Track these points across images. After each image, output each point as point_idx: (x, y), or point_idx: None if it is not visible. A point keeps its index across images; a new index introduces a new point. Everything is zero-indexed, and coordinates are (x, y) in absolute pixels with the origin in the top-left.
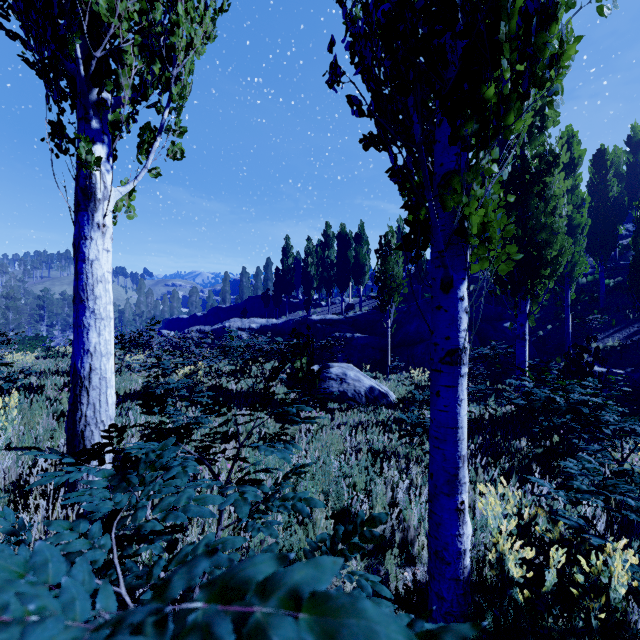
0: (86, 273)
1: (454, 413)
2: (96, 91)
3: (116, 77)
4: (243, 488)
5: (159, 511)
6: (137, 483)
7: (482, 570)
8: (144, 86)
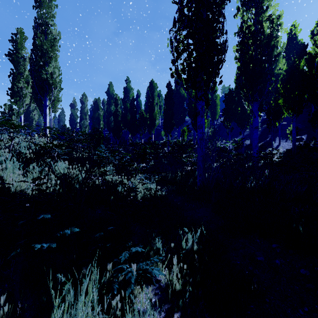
0: None
1: None
2: None
3: None
4: None
5: None
6: None
7: None
8: None
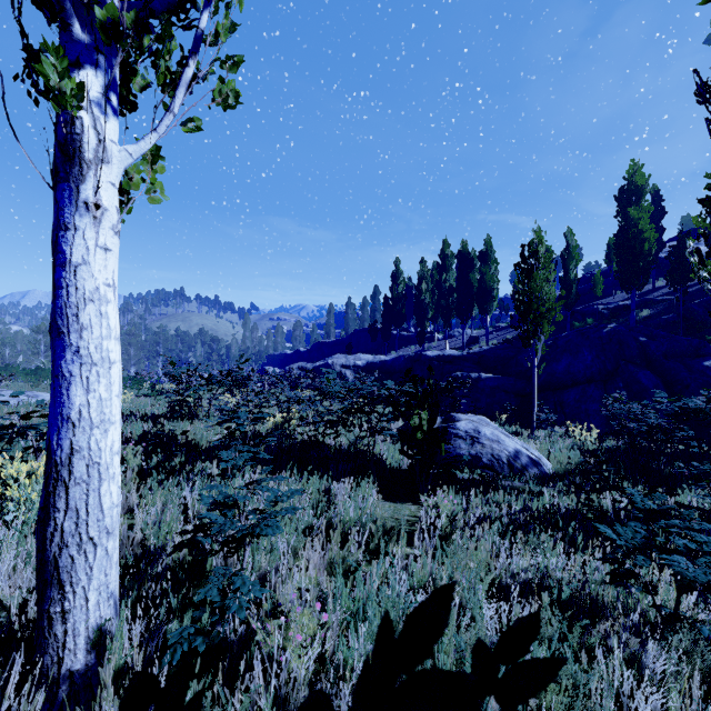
0: (66, 286)
1: None
2: None
3: None
4: None
5: None
6: None
7: None
8: None
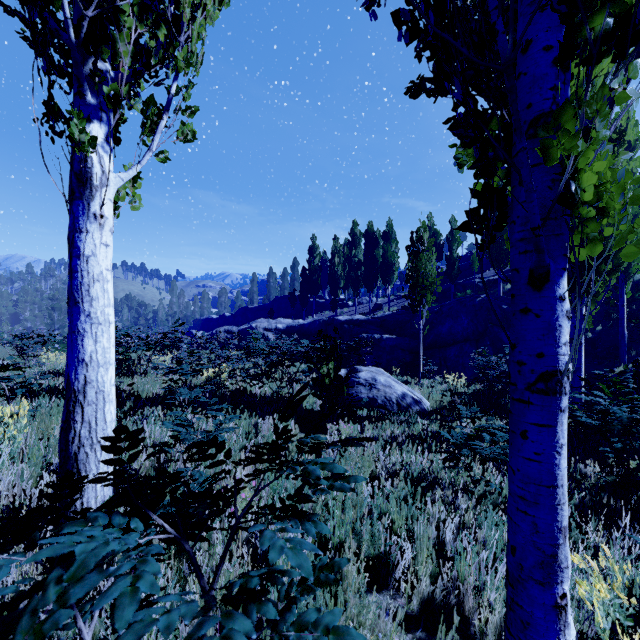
0: (81, 271)
1: (551, 465)
2: (93, 62)
3: (112, 42)
4: (230, 624)
5: None
6: None
7: None
8: (147, 54)
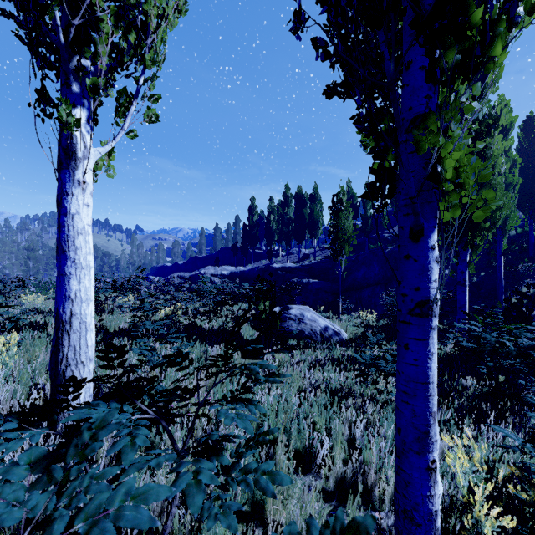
0: (67, 226)
1: (424, 367)
2: (77, 59)
3: (93, 44)
4: (198, 465)
5: (83, 519)
6: (60, 478)
7: (448, 523)
8: (120, 54)
